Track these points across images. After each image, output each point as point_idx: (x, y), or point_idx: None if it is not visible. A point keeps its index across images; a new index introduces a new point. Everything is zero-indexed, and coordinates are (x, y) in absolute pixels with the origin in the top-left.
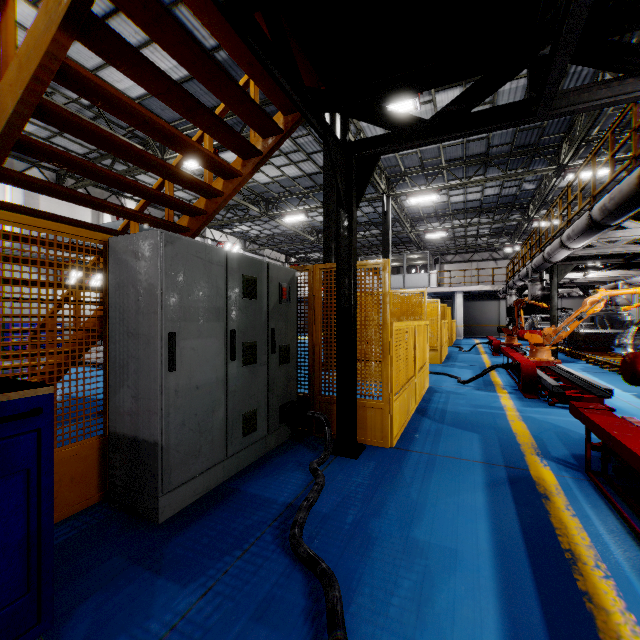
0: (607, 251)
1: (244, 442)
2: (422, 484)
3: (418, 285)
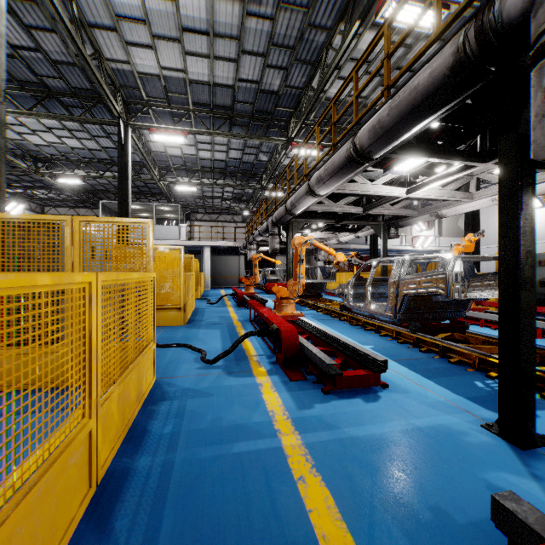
0: (333, 209)
1: None
2: None
3: (169, 237)
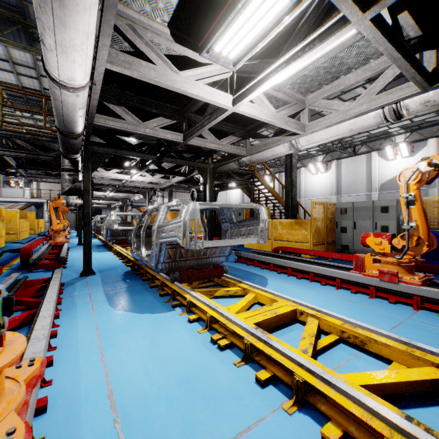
0: None
1: None
2: None
3: (15, 196)
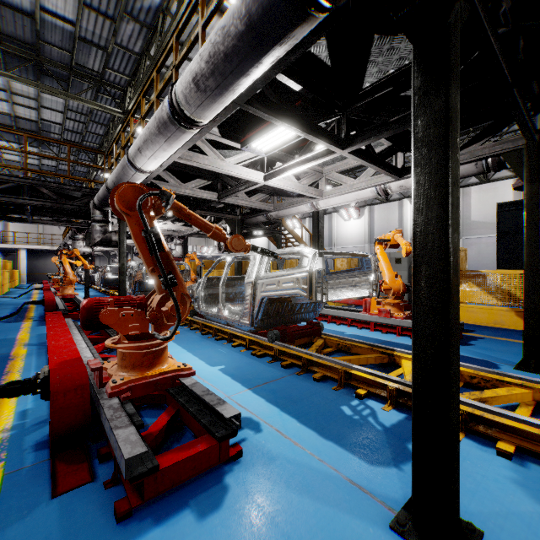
0: None
1: None
2: None
3: None
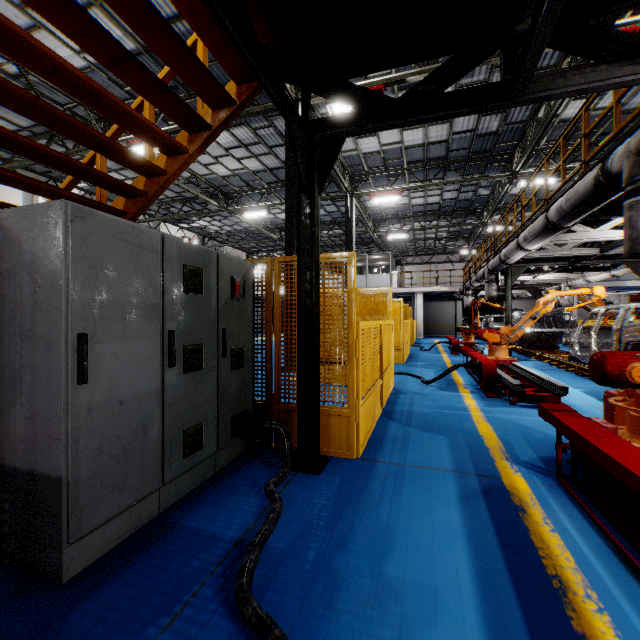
0: (557, 254)
1: (187, 463)
2: (392, 502)
3: (380, 285)
